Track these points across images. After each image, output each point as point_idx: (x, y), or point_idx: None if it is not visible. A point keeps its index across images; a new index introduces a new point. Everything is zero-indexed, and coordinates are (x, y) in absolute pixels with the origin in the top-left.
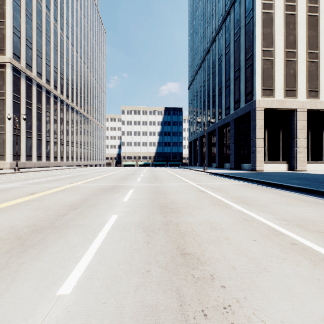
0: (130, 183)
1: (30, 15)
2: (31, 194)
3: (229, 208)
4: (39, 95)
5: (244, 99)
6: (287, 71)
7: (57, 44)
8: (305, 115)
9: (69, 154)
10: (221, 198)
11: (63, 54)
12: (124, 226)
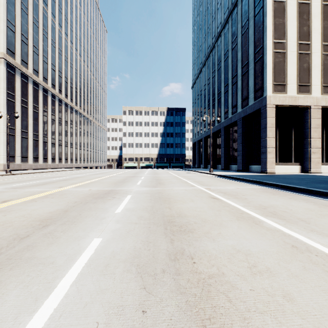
0: (129, 186)
1: (25, 9)
2: (2, 202)
3: (260, 225)
4: (36, 93)
5: (253, 96)
6: (300, 65)
7: (55, 41)
8: (320, 113)
9: (68, 156)
10: (242, 208)
11: (61, 52)
12: (107, 261)
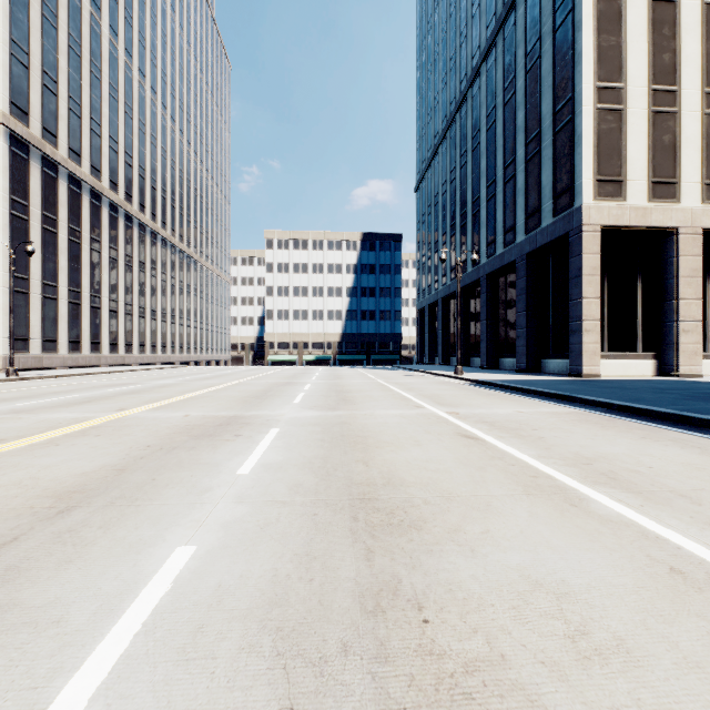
0: (275, 408)
1: (52, 18)
2: None
3: (584, 510)
4: (75, 202)
5: (552, 206)
6: (655, 138)
7: (118, 87)
8: (699, 243)
9: (146, 338)
10: (536, 464)
11: (131, 111)
12: (201, 618)
